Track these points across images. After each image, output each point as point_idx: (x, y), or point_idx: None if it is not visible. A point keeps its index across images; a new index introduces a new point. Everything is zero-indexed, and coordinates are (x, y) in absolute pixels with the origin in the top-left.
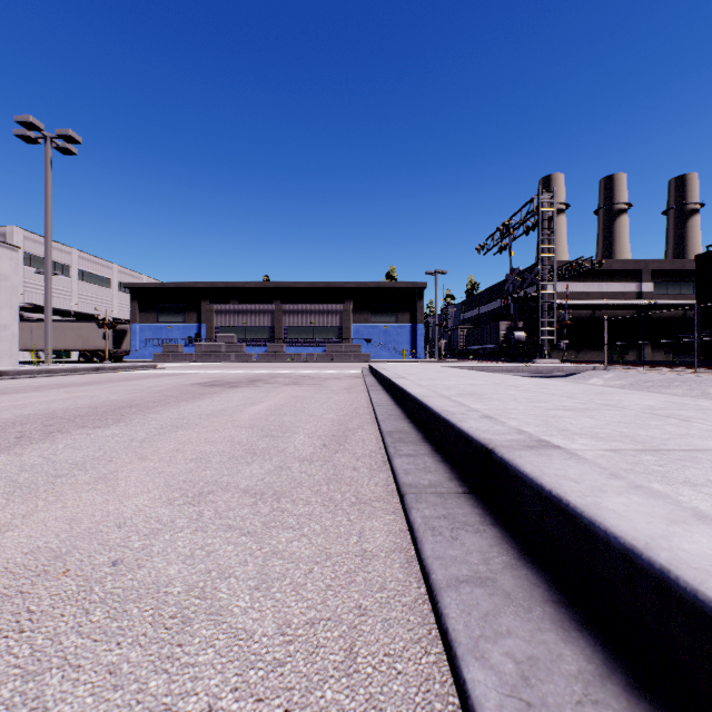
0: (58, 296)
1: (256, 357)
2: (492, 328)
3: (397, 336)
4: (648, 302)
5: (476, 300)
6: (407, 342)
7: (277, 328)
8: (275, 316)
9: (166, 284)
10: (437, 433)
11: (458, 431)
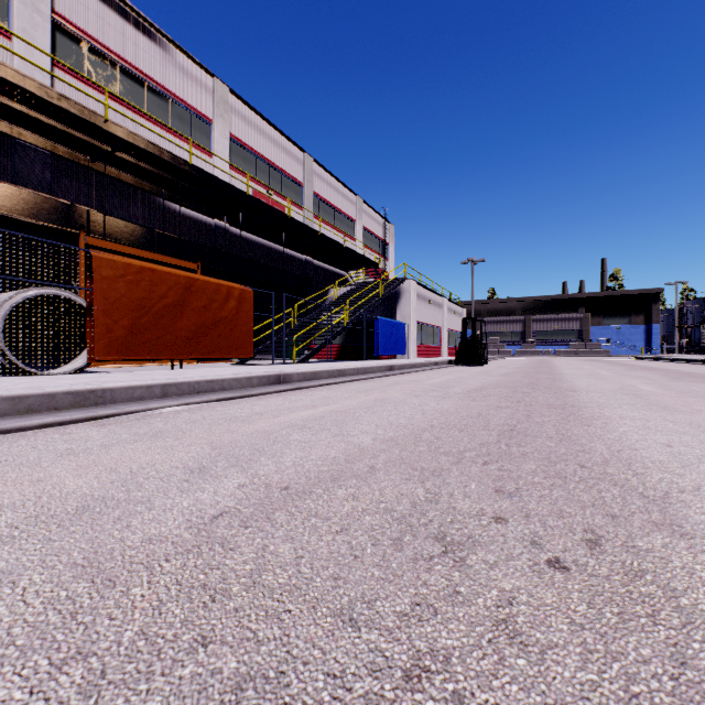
0: None
1: (512, 353)
2: None
3: (630, 335)
4: None
5: None
6: (641, 340)
7: (527, 332)
8: (525, 324)
9: None
10: (697, 362)
11: (701, 360)
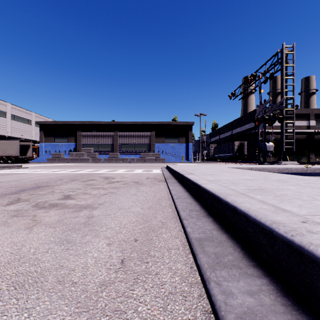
0: None
1: (103, 160)
2: (229, 145)
3: (179, 149)
4: (314, 130)
5: (218, 132)
6: (184, 152)
7: (115, 145)
8: (114, 138)
9: (58, 122)
10: None
11: None
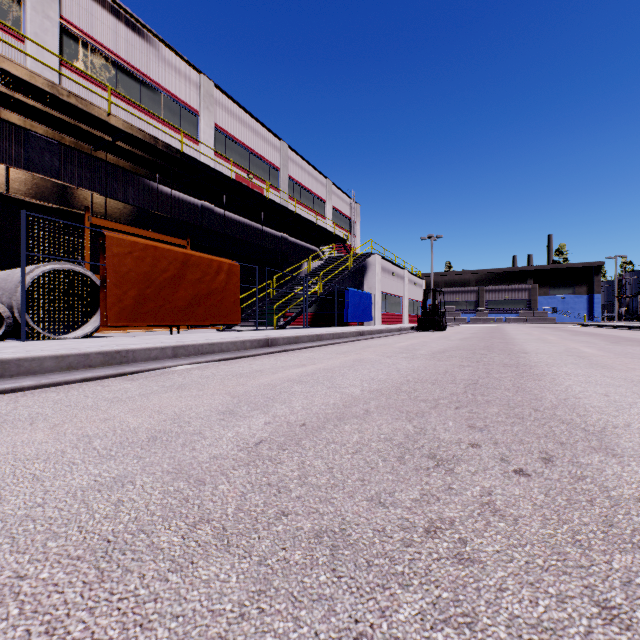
0: None
1: (467, 320)
2: None
3: (574, 304)
4: None
5: None
6: (584, 308)
7: (480, 302)
8: (478, 294)
9: None
10: (635, 328)
11: (638, 326)
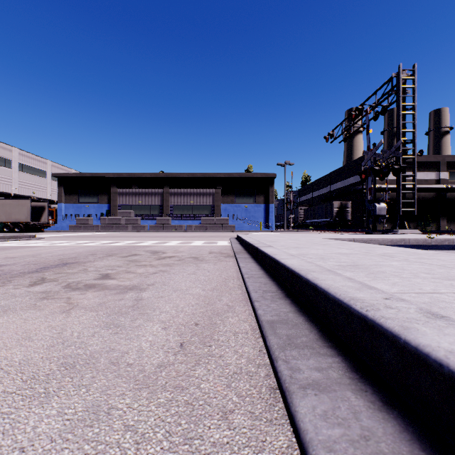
0: (1, 182)
1: (148, 228)
2: (326, 206)
3: (255, 213)
4: (445, 186)
5: (310, 188)
6: (262, 217)
7: (165, 206)
8: (163, 197)
9: (84, 174)
10: None
11: None
